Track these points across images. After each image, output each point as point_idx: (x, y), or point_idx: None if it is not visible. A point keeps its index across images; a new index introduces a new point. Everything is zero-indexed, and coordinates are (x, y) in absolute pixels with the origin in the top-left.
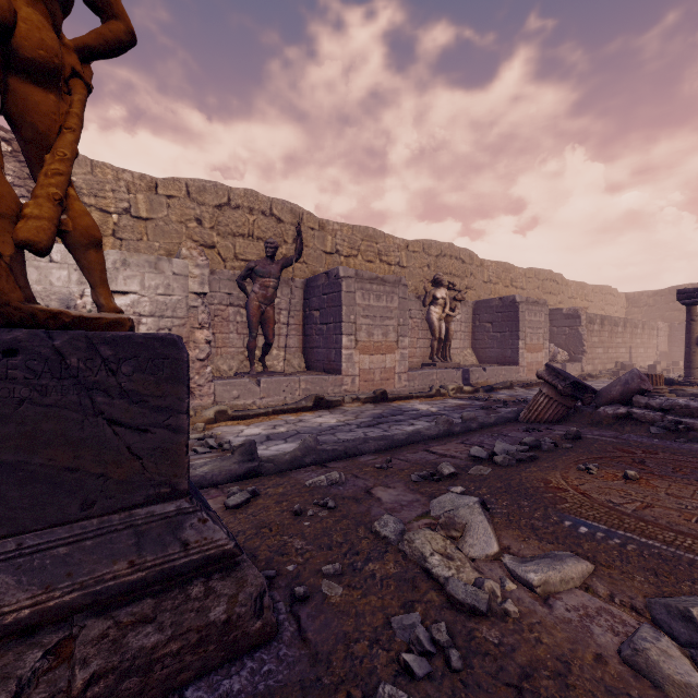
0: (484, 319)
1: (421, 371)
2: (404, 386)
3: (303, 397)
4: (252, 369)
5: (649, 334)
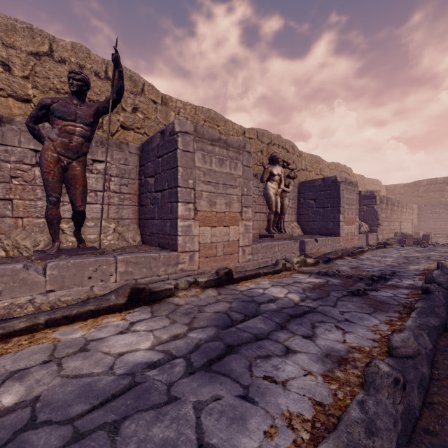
0: (308, 196)
1: (264, 243)
2: (247, 260)
3: (122, 283)
4: (52, 246)
5: (409, 212)
